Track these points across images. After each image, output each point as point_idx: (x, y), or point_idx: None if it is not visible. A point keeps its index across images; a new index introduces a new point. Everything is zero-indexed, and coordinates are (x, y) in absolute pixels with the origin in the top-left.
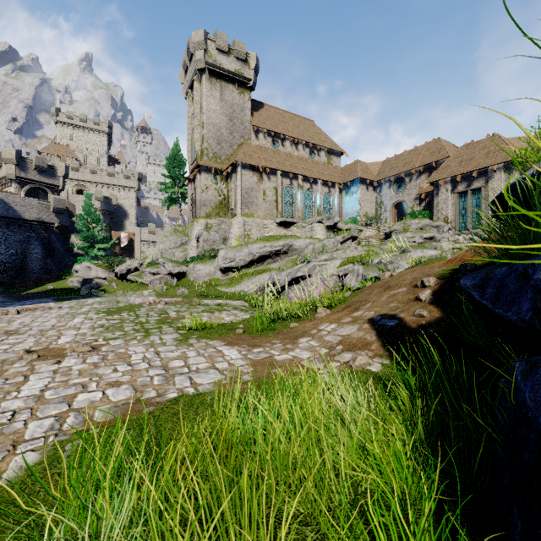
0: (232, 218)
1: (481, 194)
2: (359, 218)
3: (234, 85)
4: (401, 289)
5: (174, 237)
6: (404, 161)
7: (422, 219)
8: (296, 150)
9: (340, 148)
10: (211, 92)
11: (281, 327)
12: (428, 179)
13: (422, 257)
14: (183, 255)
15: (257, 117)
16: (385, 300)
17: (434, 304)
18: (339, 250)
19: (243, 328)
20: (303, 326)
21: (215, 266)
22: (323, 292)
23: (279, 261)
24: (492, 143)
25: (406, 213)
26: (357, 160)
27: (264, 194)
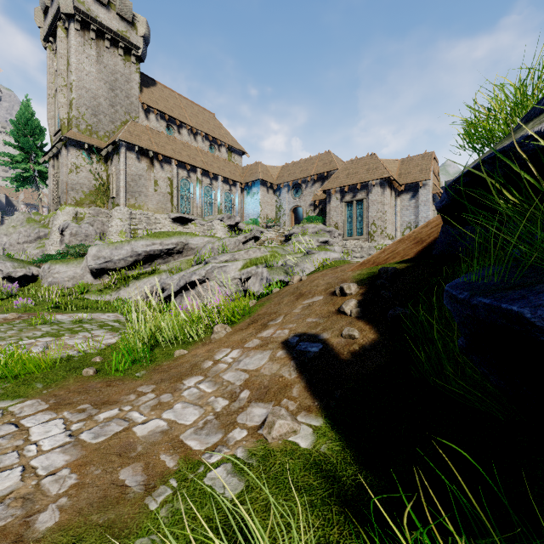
0: (114, 209)
1: (363, 205)
2: (260, 220)
3: (117, 49)
4: (316, 297)
5: (26, 227)
6: (301, 168)
7: (317, 224)
8: (194, 140)
9: (241, 147)
10: (84, 48)
11: (162, 357)
12: (321, 187)
13: (326, 259)
14: (40, 252)
15: (147, 95)
16: (299, 313)
17: (363, 320)
18: (241, 250)
19: (98, 363)
20: (194, 355)
21: (82, 267)
22: (222, 301)
23: (172, 262)
24: (371, 161)
25: (302, 218)
26: (259, 161)
27: (155, 184)
